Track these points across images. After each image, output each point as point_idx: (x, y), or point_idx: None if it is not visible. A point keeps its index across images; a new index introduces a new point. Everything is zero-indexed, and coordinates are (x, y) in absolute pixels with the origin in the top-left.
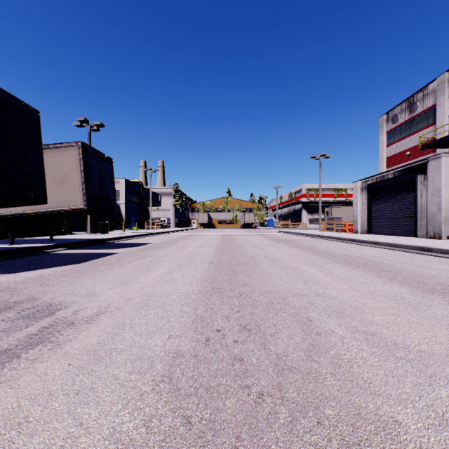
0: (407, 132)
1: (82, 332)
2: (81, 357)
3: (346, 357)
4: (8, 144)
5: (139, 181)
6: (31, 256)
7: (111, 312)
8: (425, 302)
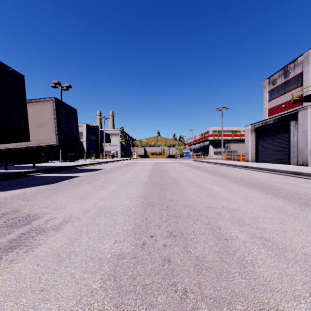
0: (283, 91)
1: (50, 237)
2: (48, 258)
3: (248, 258)
4: (1, 98)
5: (96, 125)
6: (18, 178)
7: (72, 221)
8: (302, 213)
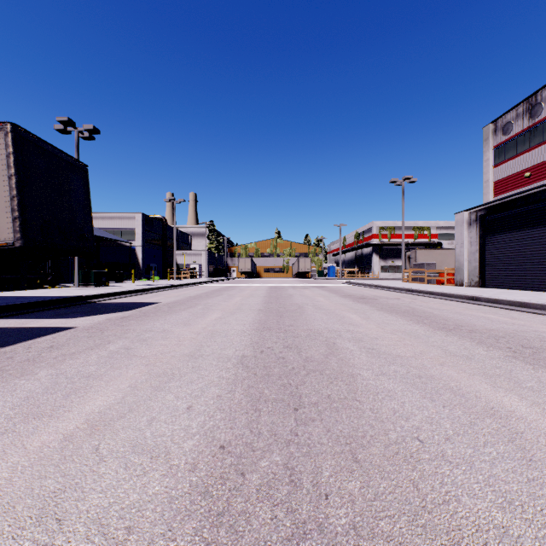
0: (526, 145)
1: None
2: None
3: None
4: None
5: (162, 217)
6: None
7: None
8: None
